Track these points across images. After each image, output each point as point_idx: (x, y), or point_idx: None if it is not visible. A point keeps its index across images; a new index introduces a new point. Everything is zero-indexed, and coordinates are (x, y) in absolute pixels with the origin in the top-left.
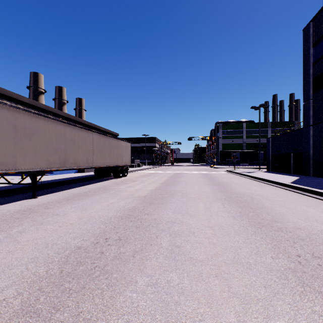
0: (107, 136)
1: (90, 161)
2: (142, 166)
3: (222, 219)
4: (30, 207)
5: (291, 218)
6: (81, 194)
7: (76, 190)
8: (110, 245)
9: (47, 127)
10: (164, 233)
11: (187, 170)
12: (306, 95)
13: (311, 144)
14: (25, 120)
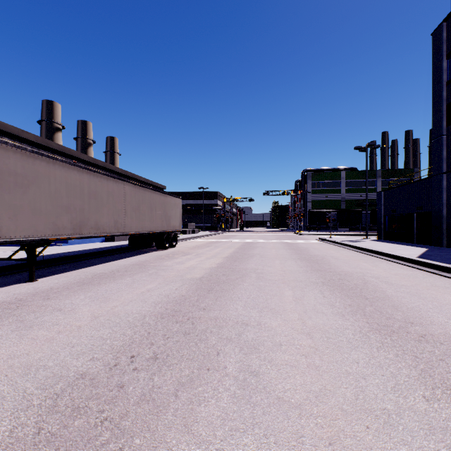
0: (146, 188)
1: (120, 225)
2: (198, 232)
3: (324, 319)
4: (21, 297)
5: (436, 316)
6: (104, 274)
7: (99, 268)
8: (138, 369)
9: (53, 173)
10: (230, 345)
11: (262, 238)
12: (436, 128)
13: (444, 200)
14: (17, 162)
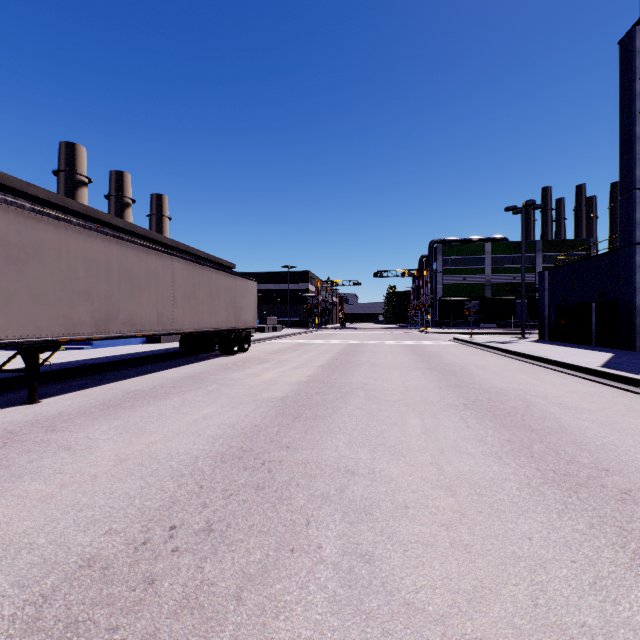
0: (205, 265)
1: (166, 320)
2: (281, 330)
3: (471, 464)
4: (13, 428)
5: None
6: (141, 392)
7: (134, 383)
8: (179, 550)
9: (65, 243)
10: (327, 508)
11: (373, 339)
12: (625, 179)
13: (637, 284)
14: (9, 225)
